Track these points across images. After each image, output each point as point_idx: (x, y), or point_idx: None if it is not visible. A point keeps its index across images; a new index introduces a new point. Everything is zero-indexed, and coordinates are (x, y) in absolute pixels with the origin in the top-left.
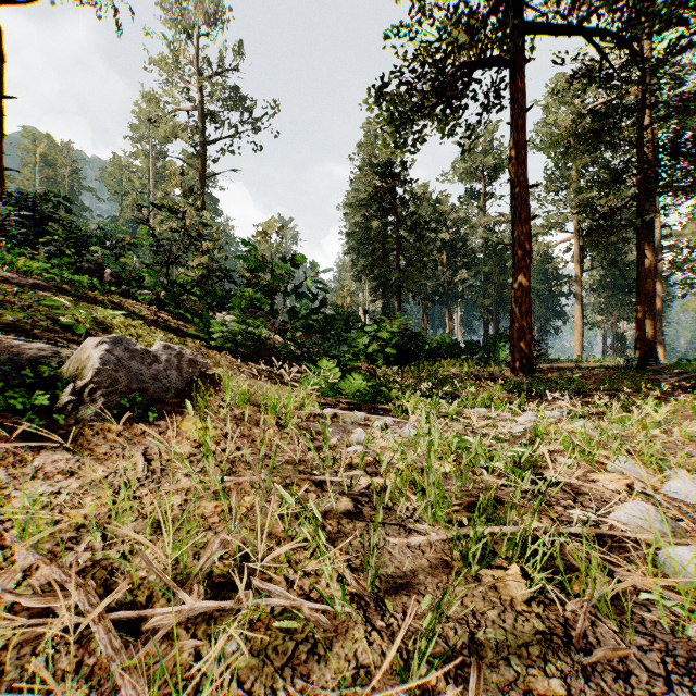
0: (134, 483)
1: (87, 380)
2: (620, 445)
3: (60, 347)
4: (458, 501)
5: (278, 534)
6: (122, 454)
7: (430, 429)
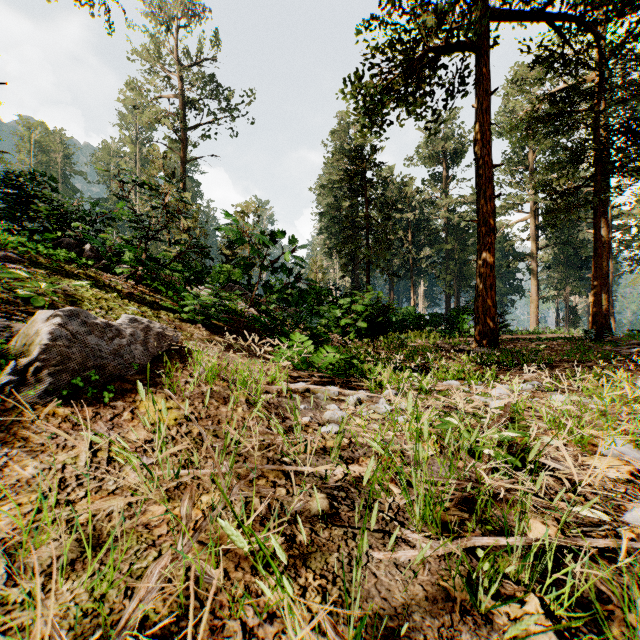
0: (70, 482)
1: (33, 357)
2: (608, 424)
3: (14, 321)
4: (447, 497)
5: (238, 550)
6: (63, 443)
7: (417, 416)
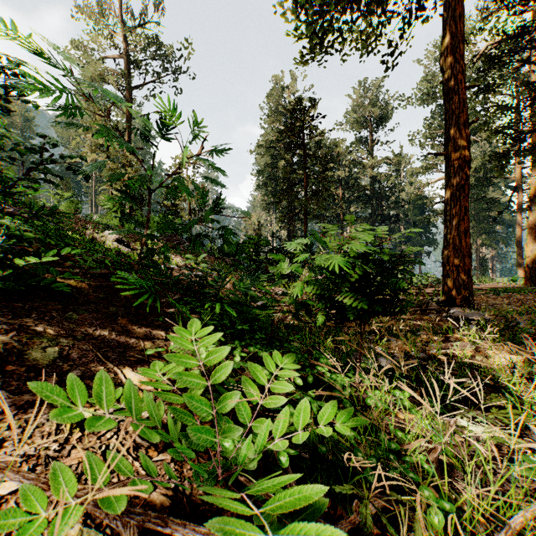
0: None
1: None
2: None
3: None
4: None
5: None
6: None
7: None
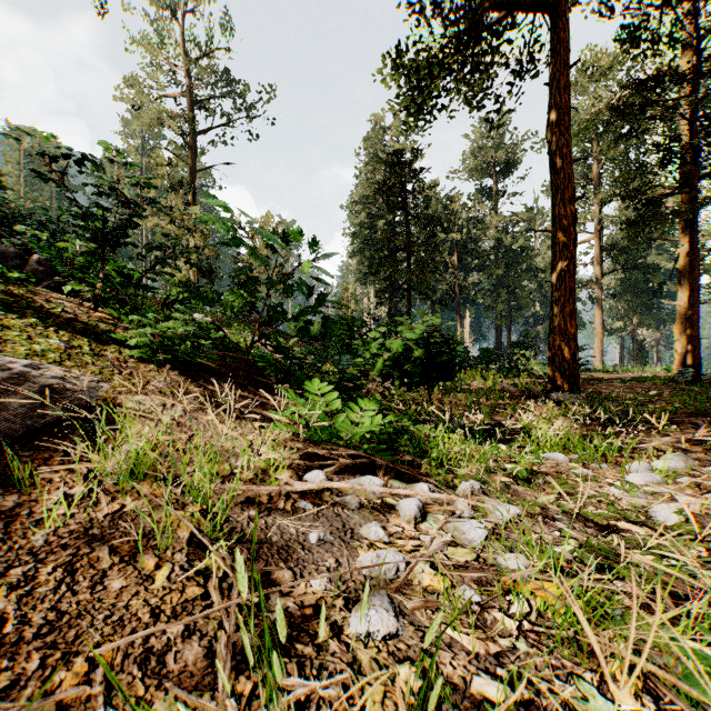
0: None
1: None
2: None
3: None
4: None
5: None
6: None
7: None
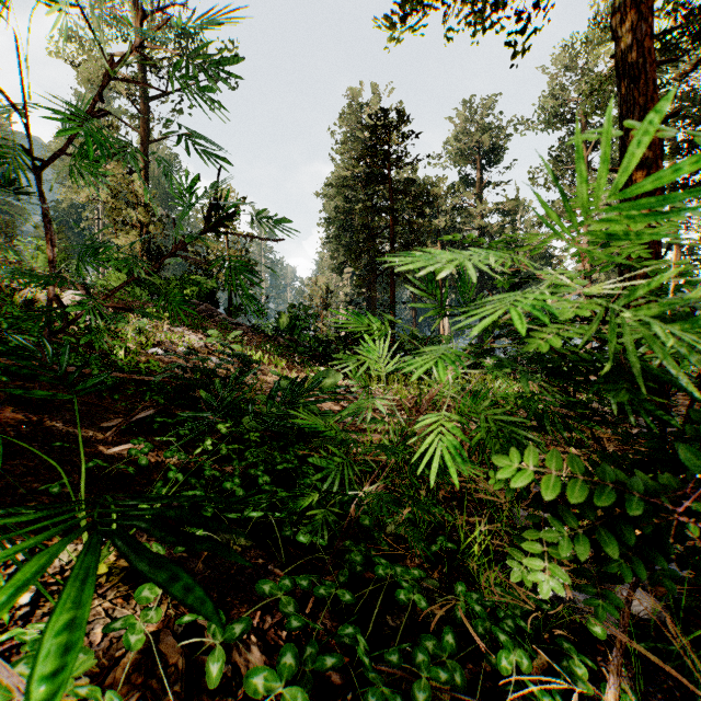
0: None
1: None
2: None
3: None
4: None
5: None
6: None
7: None
